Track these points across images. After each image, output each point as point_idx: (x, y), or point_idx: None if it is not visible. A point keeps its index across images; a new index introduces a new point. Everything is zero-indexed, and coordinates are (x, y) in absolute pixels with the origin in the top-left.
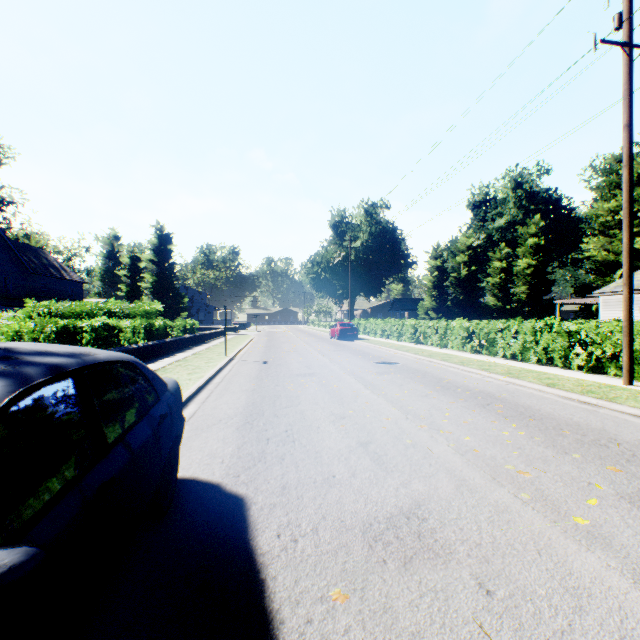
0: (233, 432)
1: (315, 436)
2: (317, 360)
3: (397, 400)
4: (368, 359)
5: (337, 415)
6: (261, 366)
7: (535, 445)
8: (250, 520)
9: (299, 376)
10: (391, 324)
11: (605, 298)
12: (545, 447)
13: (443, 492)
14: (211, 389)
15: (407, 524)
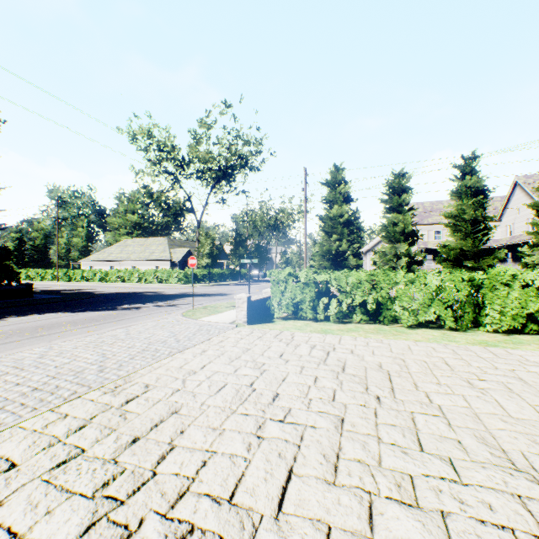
0: None
1: None
2: None
3: None
4: None
5: None
6: None
7: None
8: None
9: None
10: None
11: (84, 263)
12: None
13: None
14: None
15: None
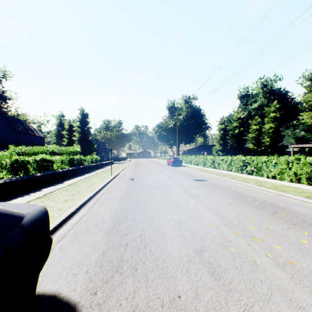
0: (103, 236)
1: (161, 242)
2: (161, 178)
3: (213, 208)
4: (189, 178)
5: (176, 221)
6: (130, 182)
7: None
8: None
9: (151, 189)
10: (199, 158)
11: None
12: None
13: None
14: (98, 197)
15: None
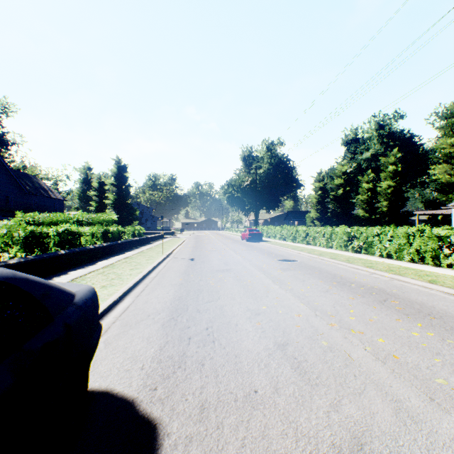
0: (158, 329)
1: (234, 335)
2: (232, 258)
3: (303, 295)
4: (272, 257)
5: (252, 311)
6: (189, 263)
7: (452, 350)
8: None
9: (218, 272)
10: (287, 230)
11: None
12: None
13: (382, 421)
14: (146, 283)
15: None
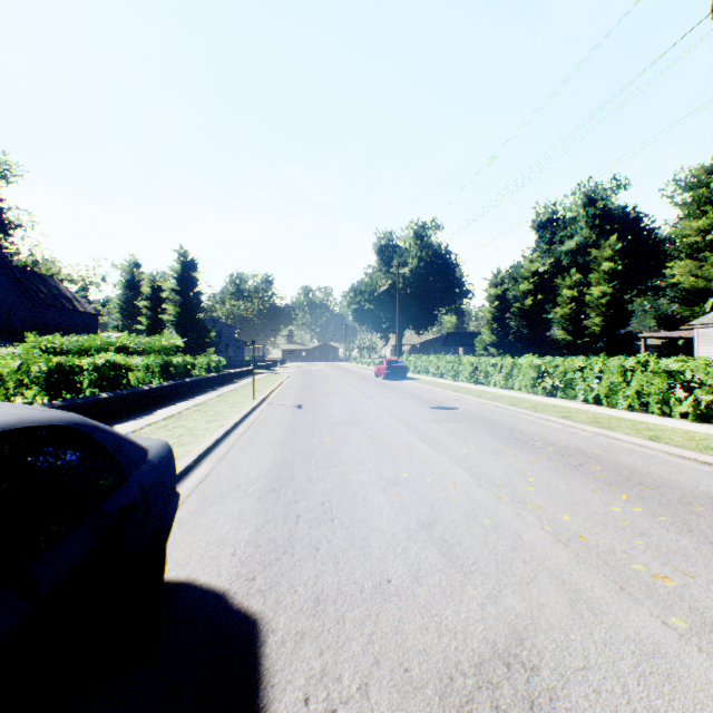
0: (253, 504)
1: (361, 512)
2: (361, 404)
3: (463, 458)
4: (421, 403)
5: (388, 480)
6: (295, 411)
7: (663, 529)
8: (264, 666)
9: (340, 425)
10: (446, 361)
11: (702, 331)
12: (678, 533)
13: (552, 613)
14: (232, 442)
15: (508, 679)
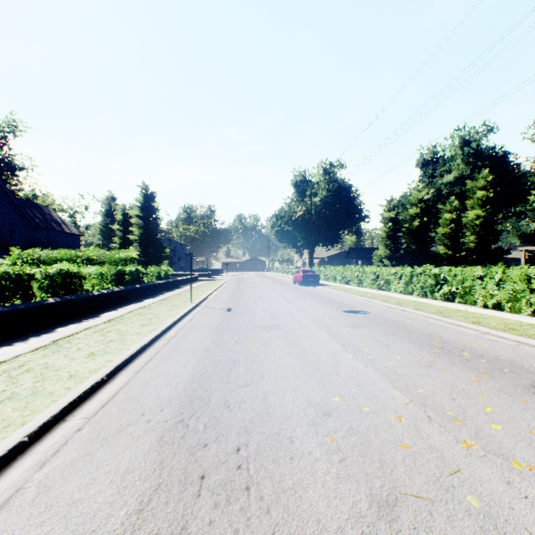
0: (149, 450)
1: (287, 471)
2: (282, 308)
3: (394, 373)
4: (335, 307)
5: (317, 407)
6: (224, 314)
7: None
8: None
9: (263, 329)
10: (351, 271)
11: None
12: None
13: None
14: (158, 348)
15: None
